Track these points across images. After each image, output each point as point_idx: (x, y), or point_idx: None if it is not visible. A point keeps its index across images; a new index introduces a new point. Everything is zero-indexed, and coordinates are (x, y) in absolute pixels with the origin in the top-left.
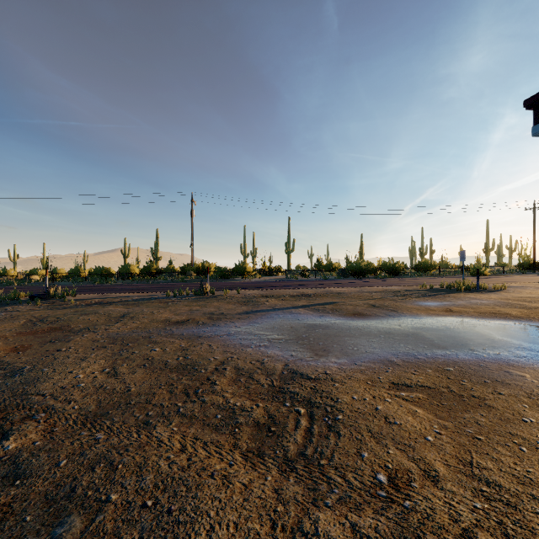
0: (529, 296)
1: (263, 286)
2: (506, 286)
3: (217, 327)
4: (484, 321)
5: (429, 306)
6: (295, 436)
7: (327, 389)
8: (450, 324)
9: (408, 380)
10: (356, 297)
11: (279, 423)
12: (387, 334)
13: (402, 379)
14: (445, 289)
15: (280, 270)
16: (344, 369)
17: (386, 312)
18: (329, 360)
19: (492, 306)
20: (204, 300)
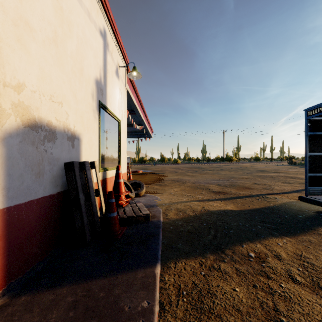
0: None
1: None
2: None
3: None
4: None
5: None
6: None
7: None
8: None
9: None
10: None
11: None
12: None
13: None
14: None
15: None
16: None
17: None
18: None
19: None
20: None
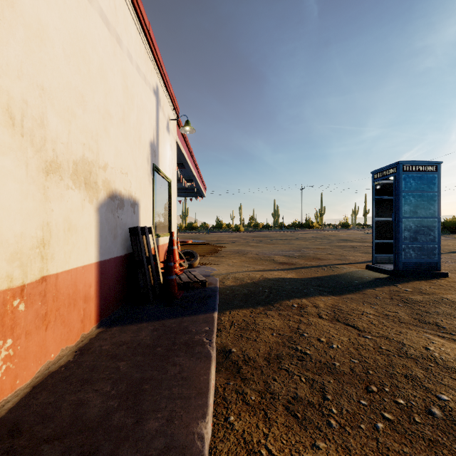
0: None
1: None
2: None
3: None
4: None
5: None
6: None
7: None
8: None
9: None
10: None
11: None
12: None
13: None
14: None
15: None
16: None
17: None
18: None
19: None
20: None
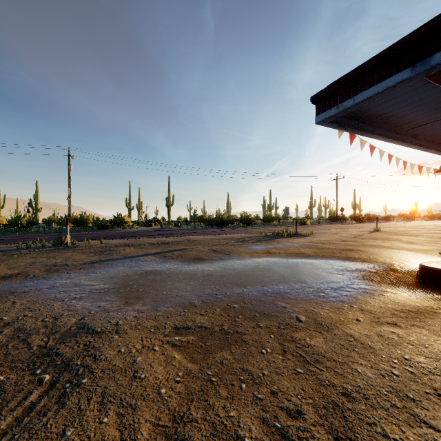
0: (324, 240)
1: (132, 236)
2: (313, 233)
3: (46, 279)
4: (287, 260)
5: (257, 249)
6: (2, 421)
7: (99, 344)
8: (262, 264)
9: (191, 322)
10: (206, 244)
11: (1, 402)
12: (207, 276)
13: (186, 322)
14: (275, 235)
15: (159, 221)
16: (140, 317)
17: (222, 255)
18: (133, 308)
19: (298, 248)
20: (59, 251)
